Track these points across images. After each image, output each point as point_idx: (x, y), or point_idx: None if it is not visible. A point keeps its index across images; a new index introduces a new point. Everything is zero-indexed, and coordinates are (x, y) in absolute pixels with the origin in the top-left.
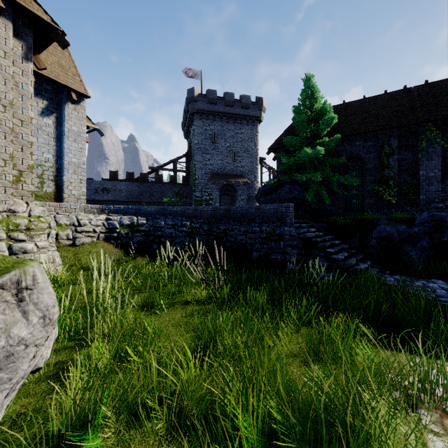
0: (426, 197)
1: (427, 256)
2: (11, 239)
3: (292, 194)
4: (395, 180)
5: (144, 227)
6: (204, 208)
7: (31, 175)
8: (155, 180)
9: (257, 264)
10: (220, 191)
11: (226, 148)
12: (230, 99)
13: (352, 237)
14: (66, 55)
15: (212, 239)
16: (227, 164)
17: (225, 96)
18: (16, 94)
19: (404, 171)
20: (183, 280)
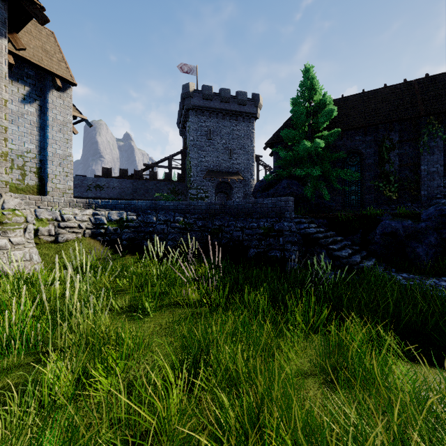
0: (428, 192)
1: (435, 253)
2: None
3: (291, 190)
4: (396, 176)
5: (134, 223)
6: (198, 203)
7: (5, 163)
8: (150, 178)
9: (254, 261)
10: (216, 188)
11: (222, 144)
12: (226, 95)
13: (354, 233)
14: (51, 40)
15: (207, 236)
16: (223, 161)
17: (221, 92)
18: None
19: (405, 166)
20: (173, 279)
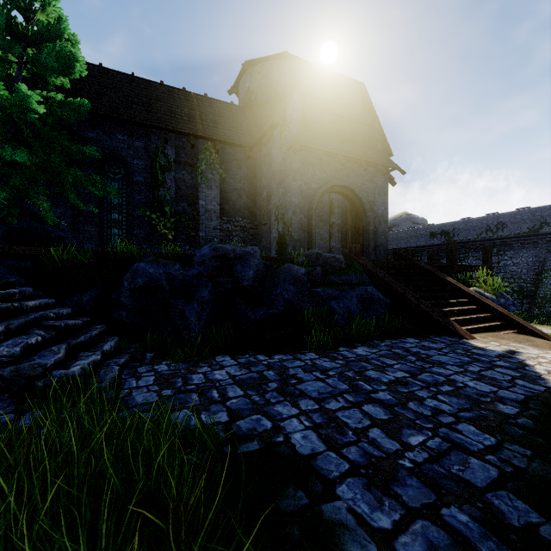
0: (206, 234)
1: (209, 315)
2: None
3: None
4: (173, 207)
5: None
6: None
7: None
8: None
9: None
10: None
11: None
12: None
13: (86, 289)
14: None
15: None
16: None
17: None
18: None
19: (183, 197)
20: None
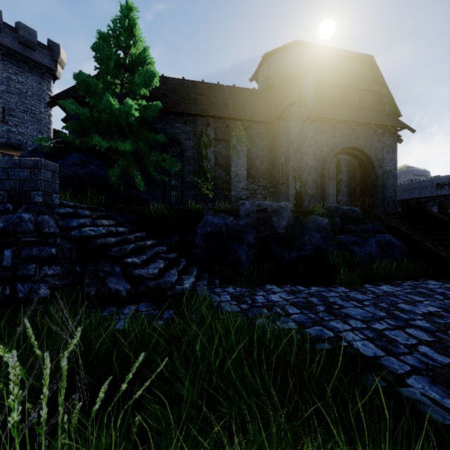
0: (236, 193)
1: (254, 254)
2: None
3: (86, 170)
4: (212, 174)
5: None
6: None
7: None
8: None
9: None
10: None
11: None
12: None
13: (172, 234)
14: None
15: None
16: None
17: None
18: None
19: (219, 166)
20: None
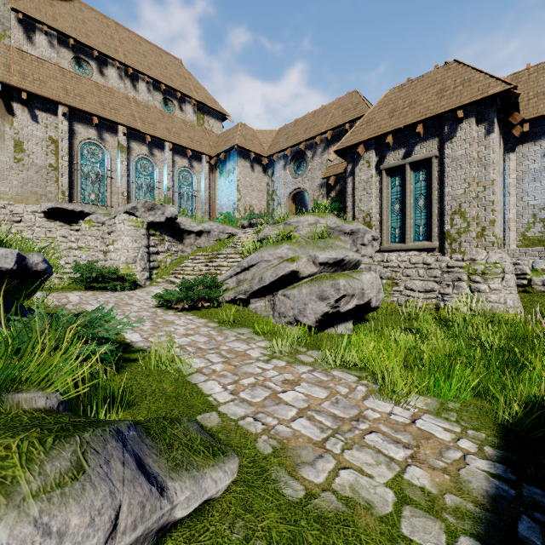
0: None
1: None
2: (470, 280)
3: None
4: None
5: None
6: None
7: (492, 228)
8: None
9: None
10: None
11: None
12: None
13: None
14: None
15: None
16: None
17: None
18: (480, 168)
19: None
20: None
